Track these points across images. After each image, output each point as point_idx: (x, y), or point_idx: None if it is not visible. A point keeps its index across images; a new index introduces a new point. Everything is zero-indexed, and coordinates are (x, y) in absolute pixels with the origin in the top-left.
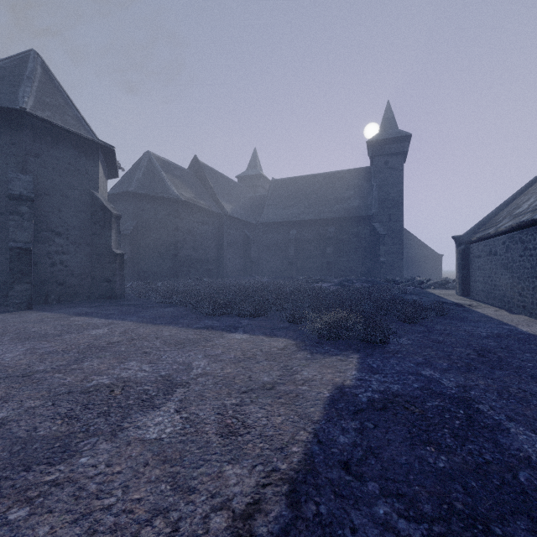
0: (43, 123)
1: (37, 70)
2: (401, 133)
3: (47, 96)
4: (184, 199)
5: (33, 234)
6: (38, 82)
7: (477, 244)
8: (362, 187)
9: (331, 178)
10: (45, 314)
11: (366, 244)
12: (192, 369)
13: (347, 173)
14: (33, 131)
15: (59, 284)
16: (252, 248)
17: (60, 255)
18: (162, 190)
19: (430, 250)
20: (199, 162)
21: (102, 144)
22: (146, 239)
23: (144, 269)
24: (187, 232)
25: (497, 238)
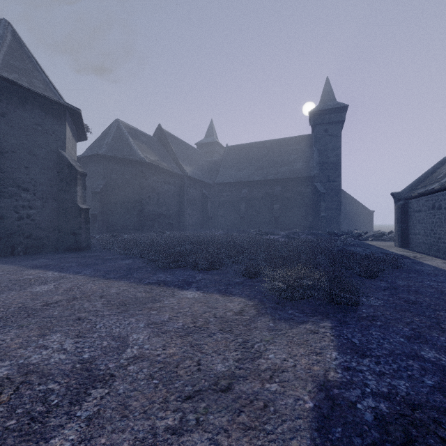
0: (9, 84)
1: (7, 36)
2: (339, 105)
3: (15, 60)
4: (148, 161)
5: None
6: (6, 47)
7: (418, 199)
8: (305, 152)
9: (278, 144)
10: (3, 266)
11: (308, 201)
12: (126, 348)
13: (291, 140)
14: None
15: (26, 236)
16: (208, 205)
17: (27, 209)
18: (129, 153)
19: (362, 207)
20: (162, 130)
21: (68, 106)
22: (114, 196)
23: (113, 223)
24: (151, 191)
25: (441, 193)
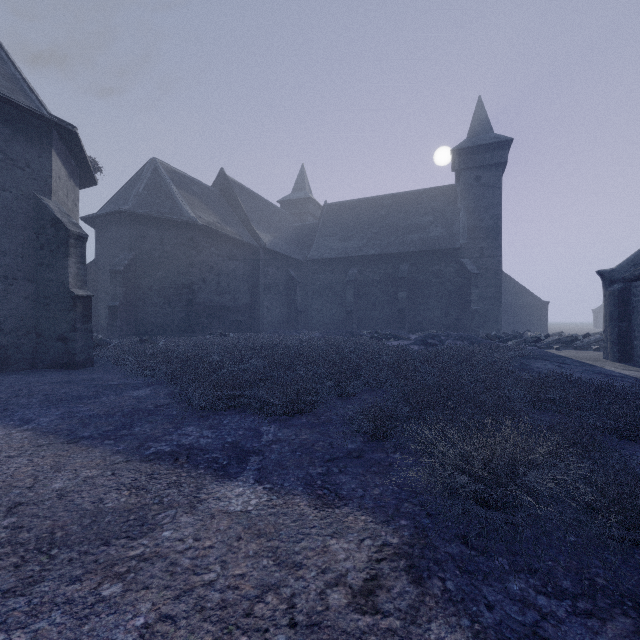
0: None
1: None
2: (498, 138)
3: None
4: (202, 223)
5: None
6: None
7: None
8: (445, 211)
9: (403, 200)
10: None
11: (451, 287)
12: None
13: (424, 193)
14: None
15: None
16: (298, 293)
17: None
18: (171, 209)
19: (531, 296)
20: (227, 177)
21: (53, 120)
22: (148, 278)
23: (145, 321)
24: (207, 270)
25: None
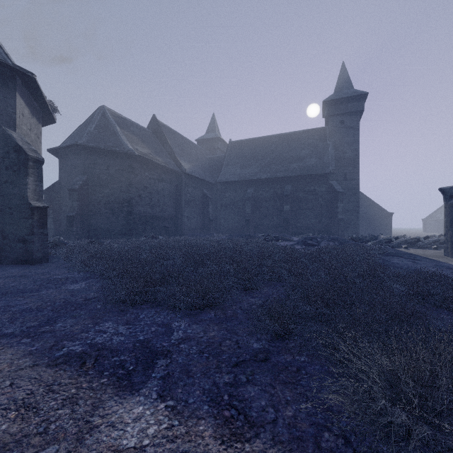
0: None
1: None
2: (357, 92)
3: None
4: (138, 153)
5: None
6: None
7: None
8: (318, 146)
9: (287, 138)
10: None
11: (323, 202)
12: None
13: (303, 133)
14: None
15: None
16: (210, 206)
17: None
18: (115, 143)
19: (380, 208)
20: (157, 121)
21: (15, 68)
22: (97, 195)
23: (95, 227)
24: (142, 189)
25: None
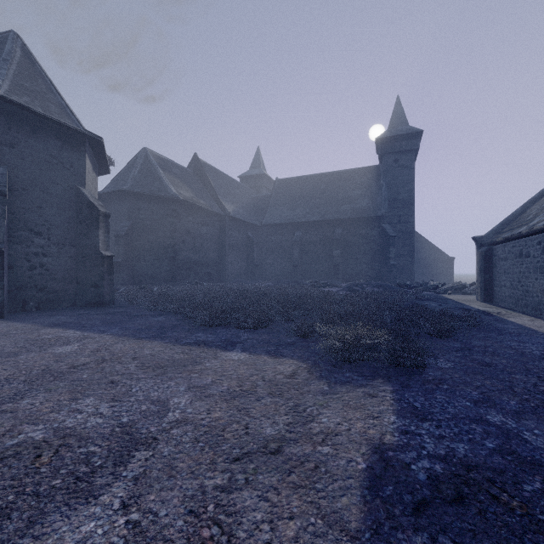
0: (20, 110)
1: (16, 52)
2: (412, 130)
3: (26, 80)
4: (182, 198)
5: (9, 233)
6: (16, 65)
7: (503, 245)
8: (371, 187)
9: (338, 177)
10: (15, 324)
11: (375, 246)
12: (167, 412)
13: (355, 172)
14: (9, 118)
15: (39, 289)
16: (255, 251)
17: (41, 257)
18: (159, 188)
19: (440, 253)
20: (199, 160)
21: (89, 135)
22: (142, 241)
23: (140, 273)
24: (186, 234)
25: (529, 238)
